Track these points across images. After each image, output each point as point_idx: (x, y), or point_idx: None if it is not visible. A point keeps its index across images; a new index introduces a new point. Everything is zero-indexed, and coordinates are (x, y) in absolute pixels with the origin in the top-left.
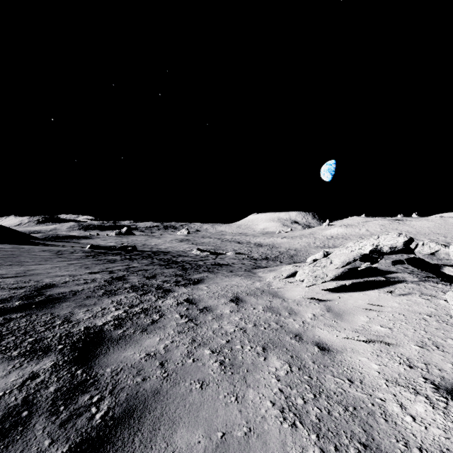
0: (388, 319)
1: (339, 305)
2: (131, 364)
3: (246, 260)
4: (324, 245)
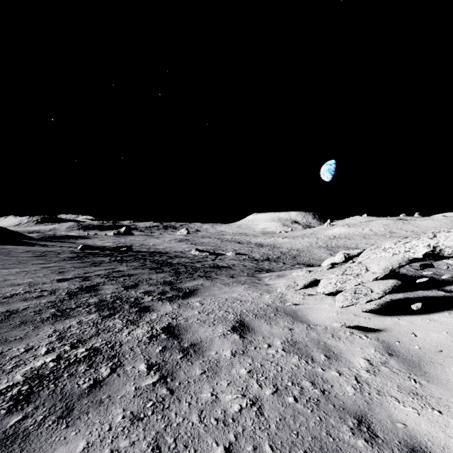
0: None
1: (403, 341)
2: None
3: (247, 261)
4: (327, 245)
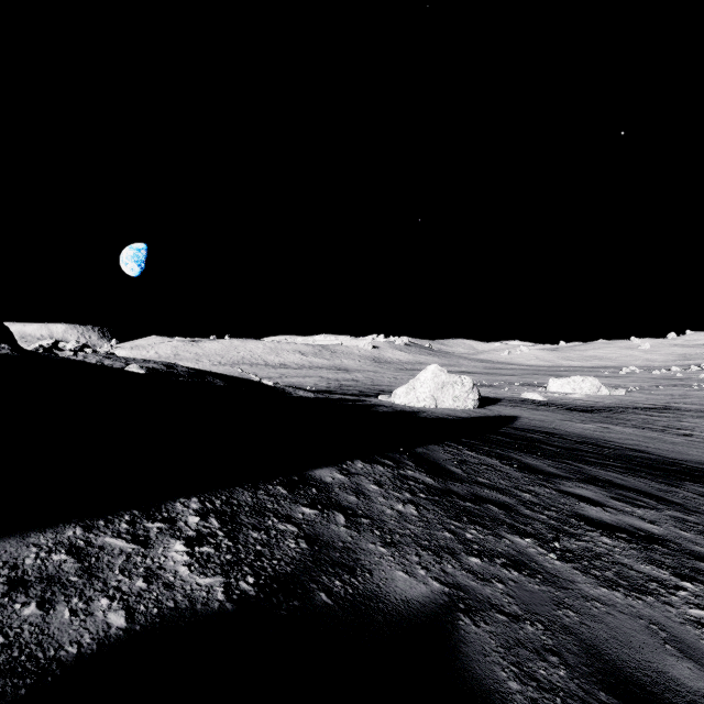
0: None
1: None
2: None
3: None
4: None
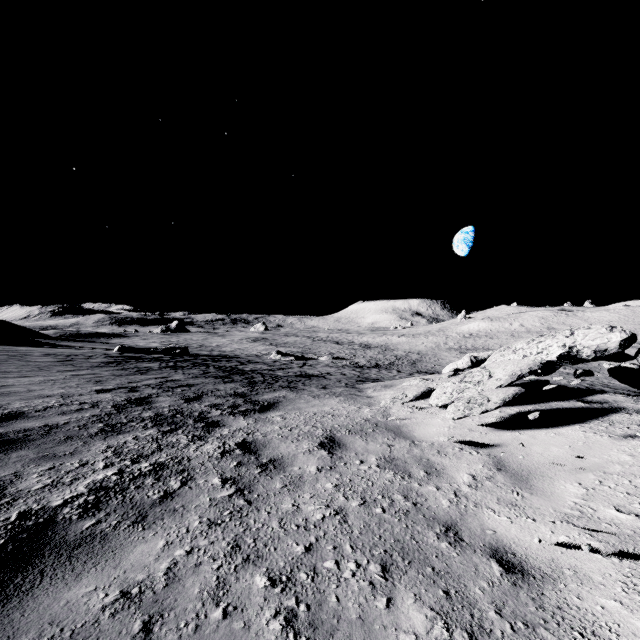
0: (626, 492)
1: (517, 456)
2: (73, 628)
3: (348, 368)
4: (460, 346)
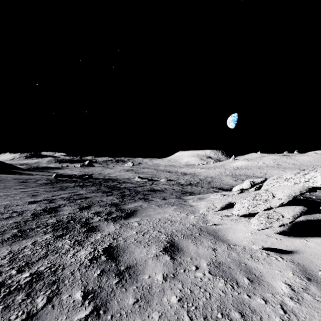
0: None
1: (316, 264)
2: None
3: (175, 185)
4: (232, 174)
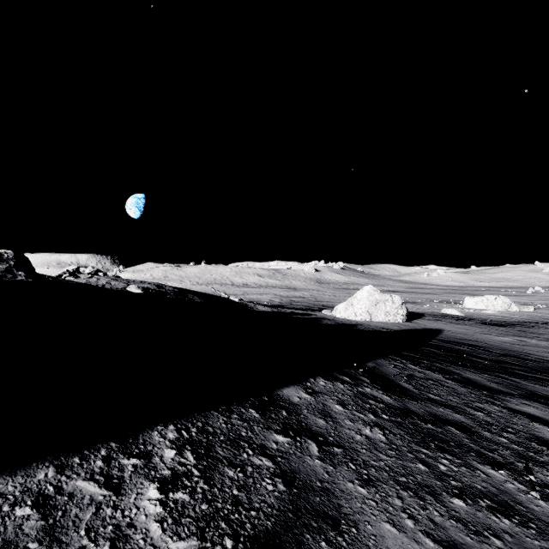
0: None
1: None
2: None
3: None
4: None
